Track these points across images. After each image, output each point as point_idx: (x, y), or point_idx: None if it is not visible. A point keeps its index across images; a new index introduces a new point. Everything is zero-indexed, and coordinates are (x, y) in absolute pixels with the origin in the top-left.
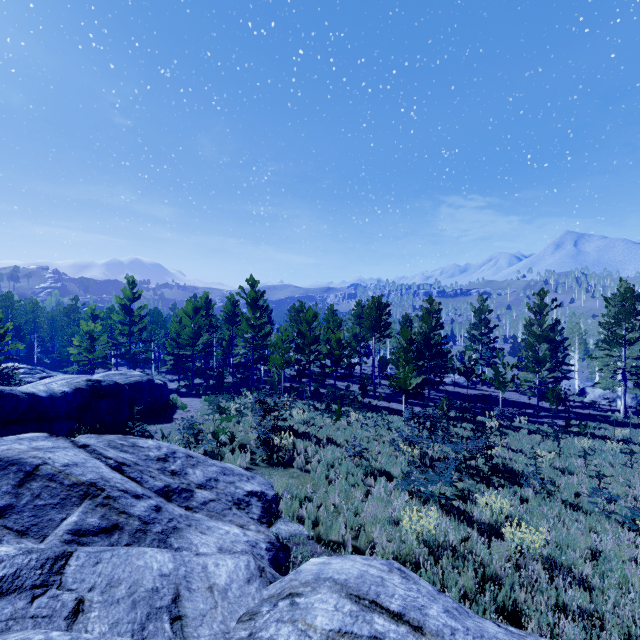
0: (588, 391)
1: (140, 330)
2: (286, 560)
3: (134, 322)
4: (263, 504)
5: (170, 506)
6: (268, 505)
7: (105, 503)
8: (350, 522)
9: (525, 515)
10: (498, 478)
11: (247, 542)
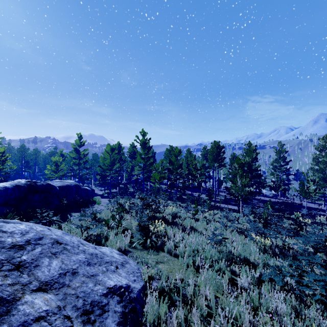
0: None
1: (84, 162)
2: None
3: (81, 157)
4: (124, 307)
5: None
6: (130, 308)
7: None
8: None
9: None
10: None
11: None
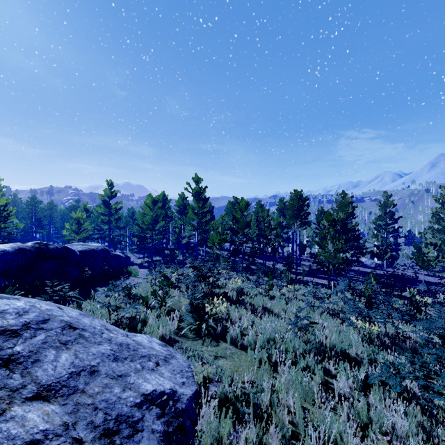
0: None
1: (116, 219)
2: None
3: (111, 213)
4: (166, 424)
5: None
6: (176, 426)
7: None
8: None
9: None
10: None
11: None
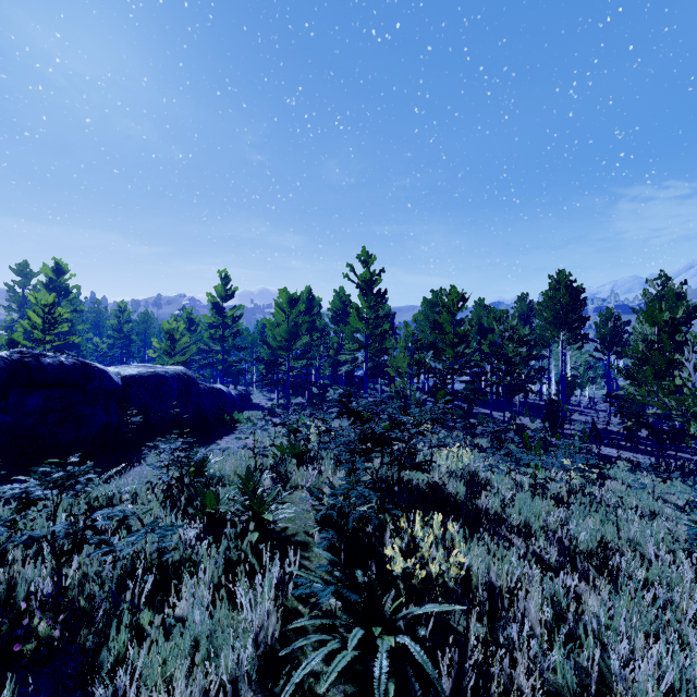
0: None
1: (233, 334)
2: None
3: (226, 324)
4: None
5: None
6: None
7: None
8: None
9: None
10: None
11: None
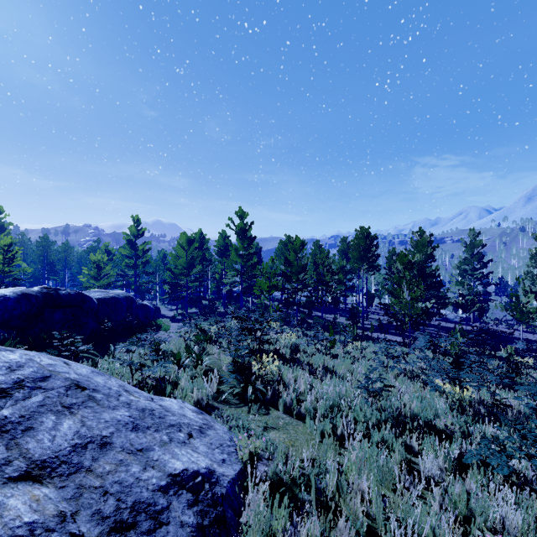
0: None
1: (143, 263)
2: None
3: (138, 256)
4: (200, 515)
5: None
6: (213, 517)
7: None
8: None
9: None
10: None
11: None
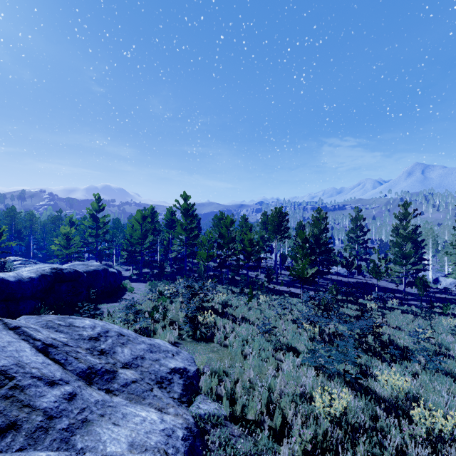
0: (441, 280)
1: (104, 233)
2: (203, 448)
3: (99, 227)
4: (184, 381)
5: (88, 391)
6: (189, 382)
7: (9, 395)
8: (265, 400)
9: (420, 390)
10: (388, 353)
11: (163, 431)
